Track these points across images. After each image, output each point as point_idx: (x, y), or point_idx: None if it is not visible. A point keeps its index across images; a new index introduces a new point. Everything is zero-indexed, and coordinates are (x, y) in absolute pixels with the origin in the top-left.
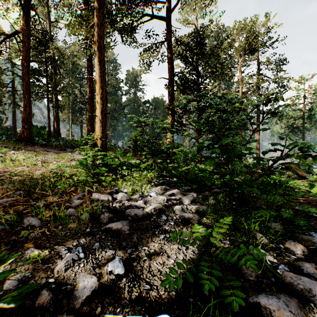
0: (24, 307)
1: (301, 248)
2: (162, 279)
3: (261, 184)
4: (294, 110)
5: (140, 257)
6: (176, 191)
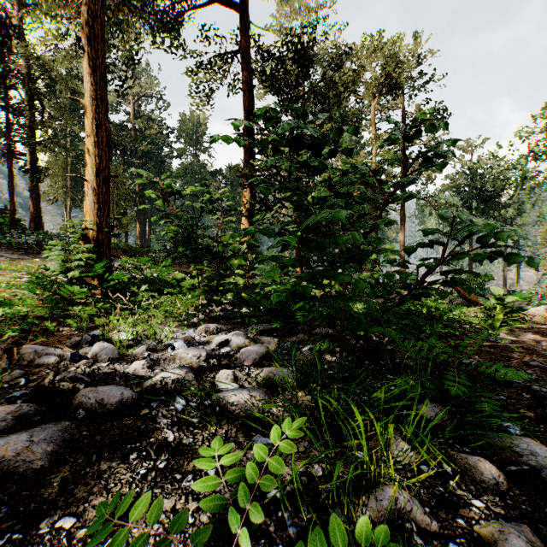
0: None
1: (494, 474)
2: None
3: (406, 315)
4: (457, 194)
5: None
6: (235, 336)
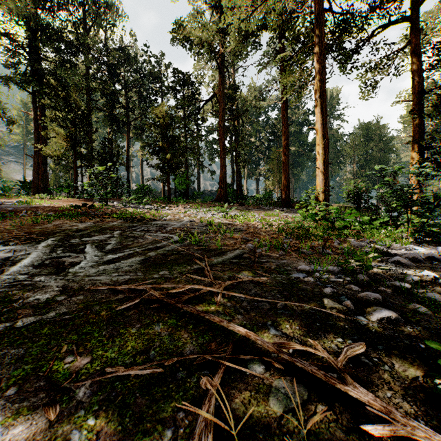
0: (379, 278)
1: None
2: None
3: None
4: None
5: (440, 278)
6: None
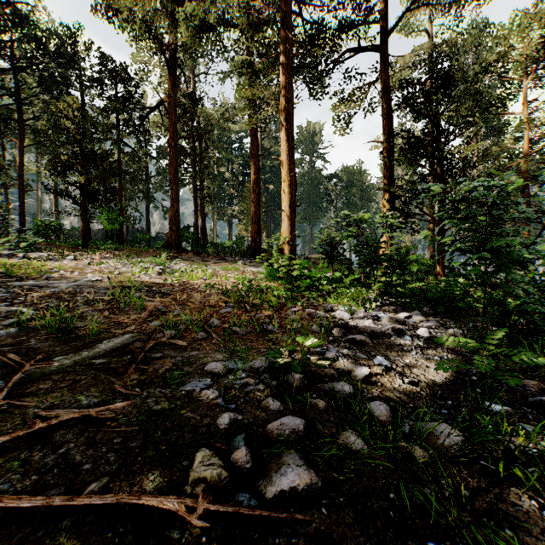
0: (320, 375)
1: None
2: (427, 378)
3: None
4: None
5: (396, 363)
6: (414, 313)
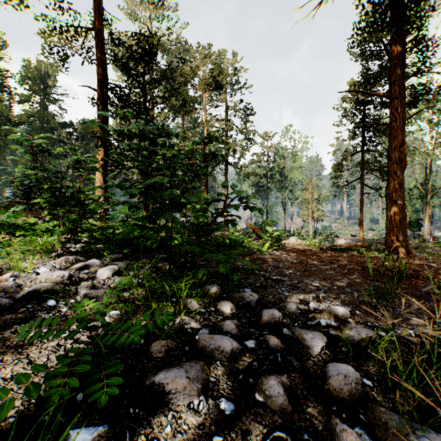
0: None
1: (231, 306)
2: None
3: (217, 245)
4: (260, 167)
5: None
6: (93, 262)
